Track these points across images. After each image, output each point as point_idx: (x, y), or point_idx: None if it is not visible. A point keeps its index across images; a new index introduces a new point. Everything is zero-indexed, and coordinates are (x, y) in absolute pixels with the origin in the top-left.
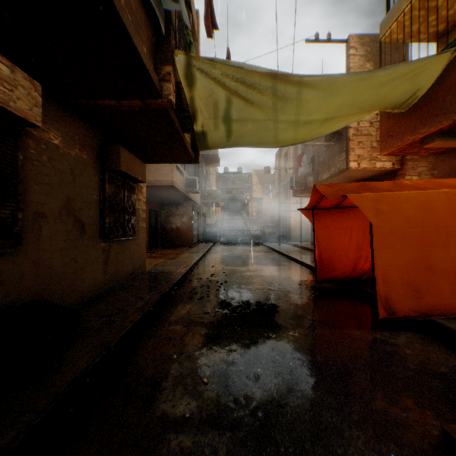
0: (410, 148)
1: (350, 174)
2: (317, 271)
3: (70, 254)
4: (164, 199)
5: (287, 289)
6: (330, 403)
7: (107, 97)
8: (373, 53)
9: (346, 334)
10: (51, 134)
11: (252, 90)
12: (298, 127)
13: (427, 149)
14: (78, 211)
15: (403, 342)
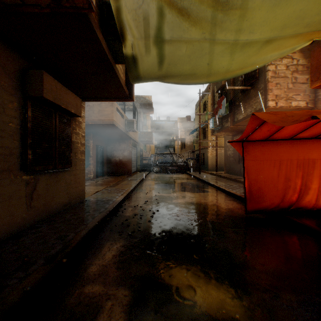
0: None
1: None
2: (246, 201)
3: None
4: (109, 137)
5: (218, 220)
6: None
7: None
8: None
9: None
10: None
11: None
12: (235, 51)
13: None
14: None
15: None
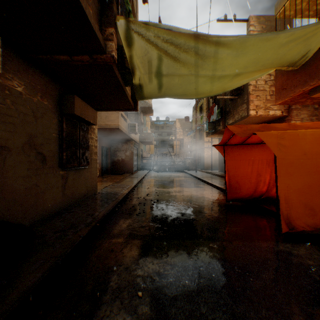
0: (300, 98)
1: (250, 119)
2: (227, 192)
3: (32, 180)
4: (112, 139)
5: (204, 206)
6: (254, 319)
7: (61, 53)
8: (267, 30)
9: (256, 246)
10: (15, 82)
11: (179, 49)
12: (214, 81)
13: (312, 99)
14: (40, 146)
15: (304, 253)
